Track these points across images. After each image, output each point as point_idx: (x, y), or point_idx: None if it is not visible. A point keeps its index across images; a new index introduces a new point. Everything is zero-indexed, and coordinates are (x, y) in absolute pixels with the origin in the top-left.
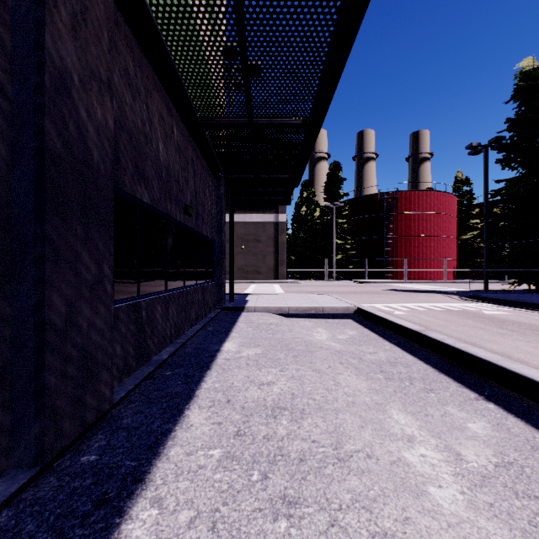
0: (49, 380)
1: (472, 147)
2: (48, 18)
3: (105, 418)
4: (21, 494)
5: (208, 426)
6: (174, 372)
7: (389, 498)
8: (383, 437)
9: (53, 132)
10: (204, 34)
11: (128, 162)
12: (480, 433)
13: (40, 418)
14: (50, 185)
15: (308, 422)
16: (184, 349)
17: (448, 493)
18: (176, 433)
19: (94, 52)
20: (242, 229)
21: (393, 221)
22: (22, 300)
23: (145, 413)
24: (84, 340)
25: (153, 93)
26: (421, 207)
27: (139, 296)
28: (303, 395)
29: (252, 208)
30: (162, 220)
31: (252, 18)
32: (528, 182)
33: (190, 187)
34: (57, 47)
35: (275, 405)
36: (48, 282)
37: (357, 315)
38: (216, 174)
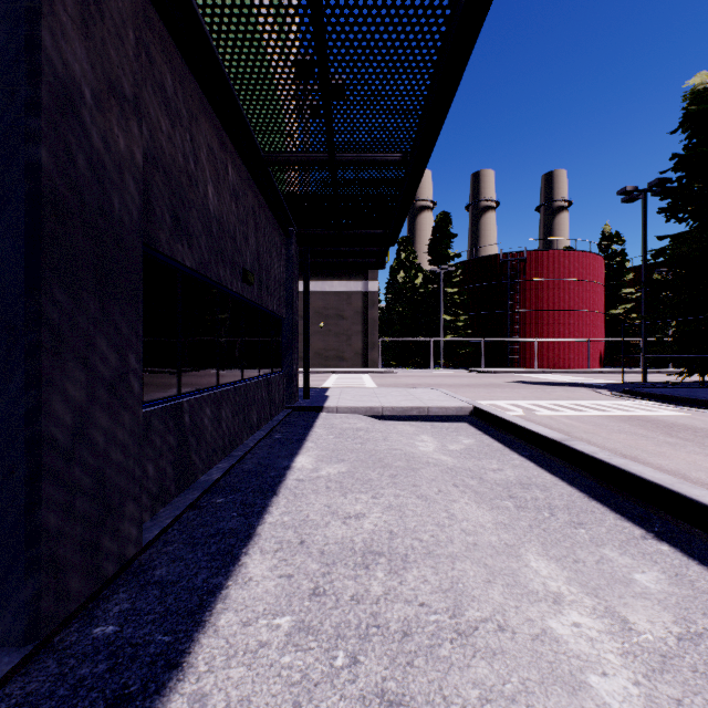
0: (47, 520)
1: (626, 192)
2: (46, 6)
3: (131, 567)
4: (4, 687)
5: (273, 580)
6: (228, 499)
7: (534, 695)
8: (519, 597)
9: (53, 169)
10: (268, 37)
11: (164, 211)
12: (652, 588)
13: (33, 574)
14: (48, 244)
15: (413, 574)
16: (242, 466)
17: (617, 684)
18: (228, 591)
19: (115, 58)
20: (320, 301)
21: (520, 291)
22: (8, 407)
23: (186, 561)
24: (100, 461)
25: (200, 118)
26: (557, 272)
27: (180, 395)
28: (405, 533)
29: (333, 273)
30: (212, 290)
31: (334, 15)
32: (701, 238)
33: (251, 246)
34: (60, 48)
35: (367, 549)
36: (46, 381)
37: (474, 417)
38: (286, 229)
